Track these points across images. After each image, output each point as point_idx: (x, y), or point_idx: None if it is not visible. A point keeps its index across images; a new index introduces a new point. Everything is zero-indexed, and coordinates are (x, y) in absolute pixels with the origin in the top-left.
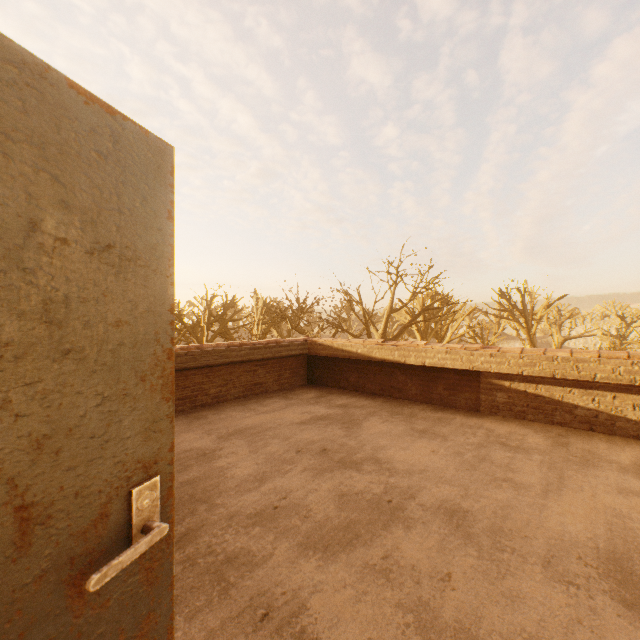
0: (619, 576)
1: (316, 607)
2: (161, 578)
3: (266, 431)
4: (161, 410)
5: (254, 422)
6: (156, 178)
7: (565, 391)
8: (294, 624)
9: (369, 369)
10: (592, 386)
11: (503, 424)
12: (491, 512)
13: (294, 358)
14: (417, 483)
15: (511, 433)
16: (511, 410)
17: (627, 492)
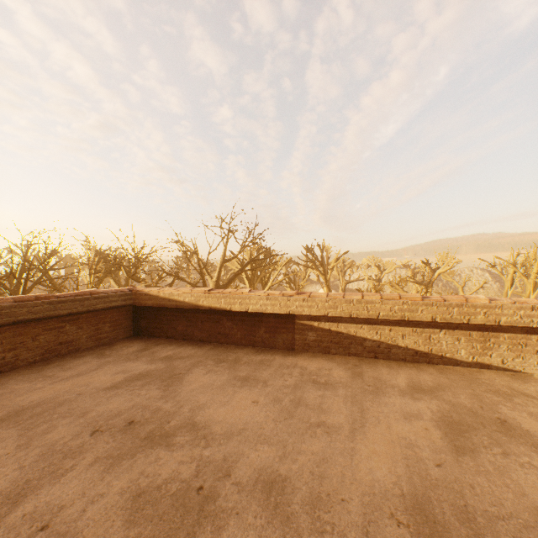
0: (427, 530)
1: None
2: None
3: (57, 407)
4: None
5: (44, 396)
6: None
7: (358, 327)
8: None
9: (197, 317)
10: (376, 322)
11: (314, 360)
12: (309, 473)
13: (116, 310)
14: (235, 450)
15: (320, 369)
16: (319, 346)
17: (410, 416)
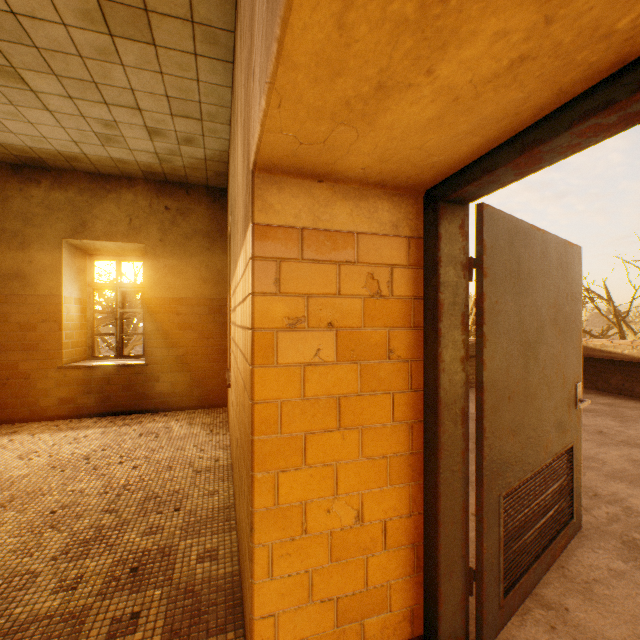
0: None
1: (634, 502)
2: (579, 425)
3: None
4: (579, 357)
5: None
6: (578, 263)
7: None
8: (619, 503)
9: (638, 372)
10: None
11: None
12: None
13: None
14: None
15: None
16: None
17: None
